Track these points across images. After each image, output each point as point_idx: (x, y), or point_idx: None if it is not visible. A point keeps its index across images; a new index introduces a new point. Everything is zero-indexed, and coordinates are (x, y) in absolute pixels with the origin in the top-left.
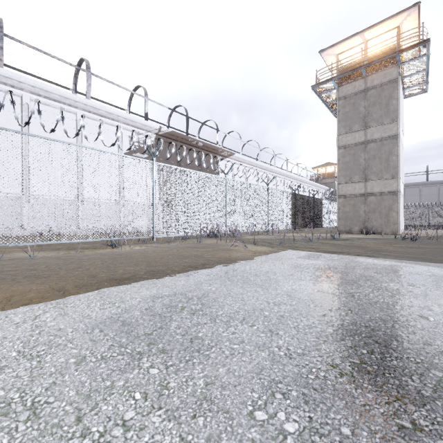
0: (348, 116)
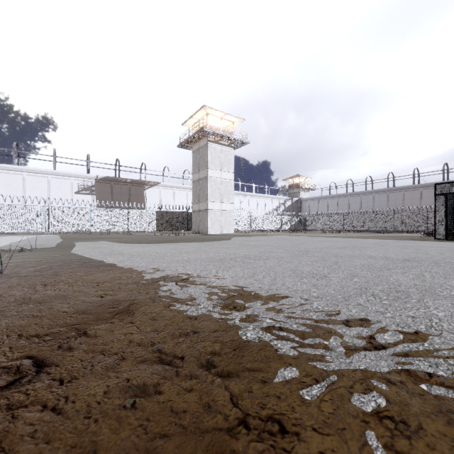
0: (195, 163)
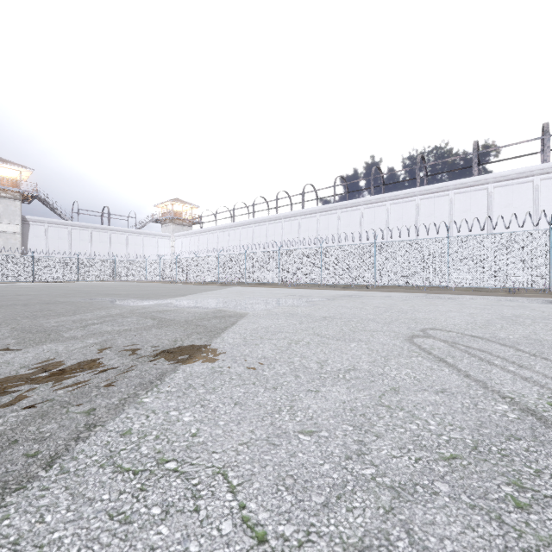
0: None
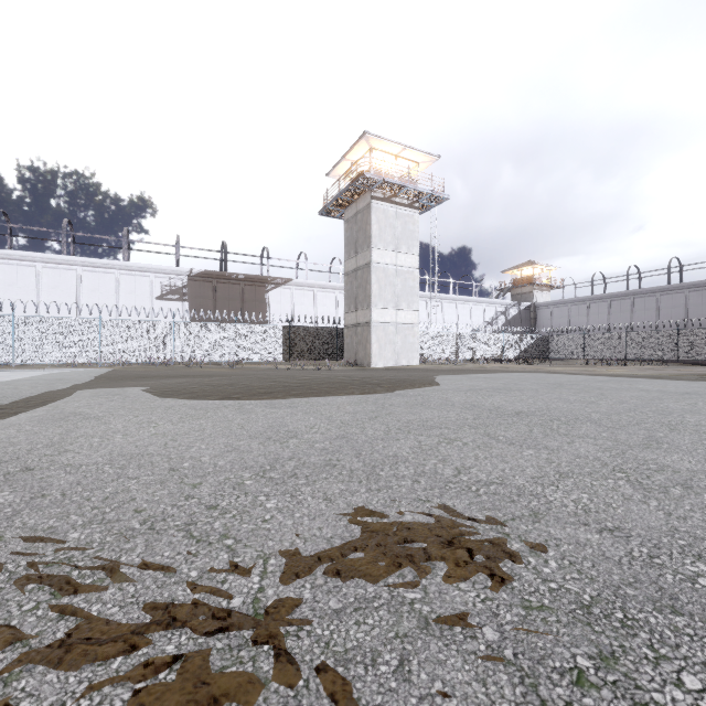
0: (349, 241)
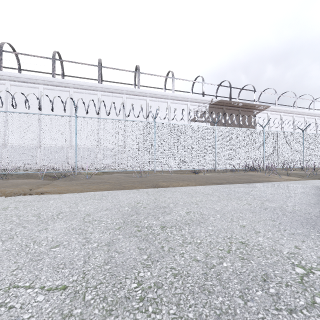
0: None
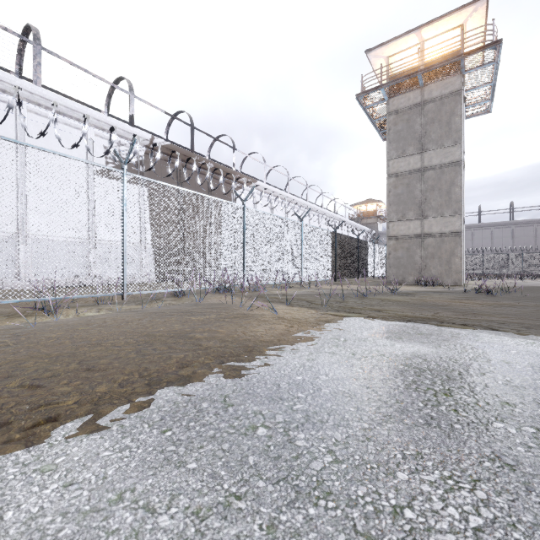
0: (401, 136)
